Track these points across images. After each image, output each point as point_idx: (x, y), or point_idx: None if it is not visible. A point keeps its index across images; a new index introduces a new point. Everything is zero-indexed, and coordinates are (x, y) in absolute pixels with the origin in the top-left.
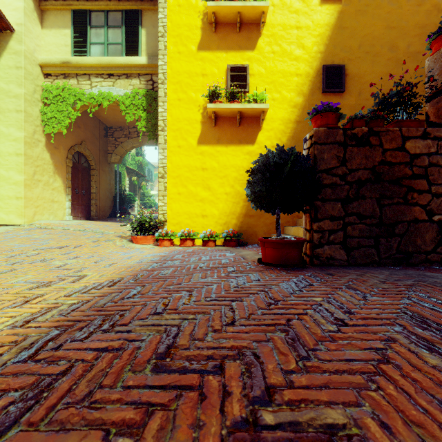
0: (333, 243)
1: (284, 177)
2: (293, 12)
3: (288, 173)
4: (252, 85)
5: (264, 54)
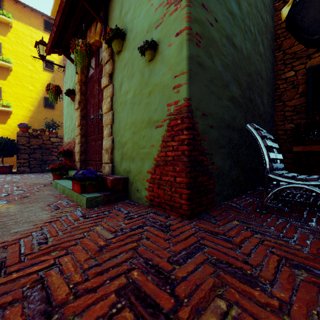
0: (25, 166)
1: (2, 146)
2: (29, 70)
3: (3, 145)
4: (4, 96)
5: (12, 84)
